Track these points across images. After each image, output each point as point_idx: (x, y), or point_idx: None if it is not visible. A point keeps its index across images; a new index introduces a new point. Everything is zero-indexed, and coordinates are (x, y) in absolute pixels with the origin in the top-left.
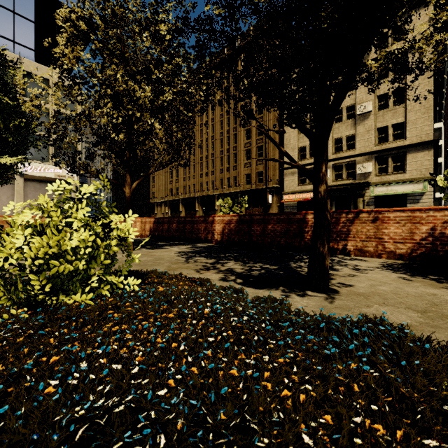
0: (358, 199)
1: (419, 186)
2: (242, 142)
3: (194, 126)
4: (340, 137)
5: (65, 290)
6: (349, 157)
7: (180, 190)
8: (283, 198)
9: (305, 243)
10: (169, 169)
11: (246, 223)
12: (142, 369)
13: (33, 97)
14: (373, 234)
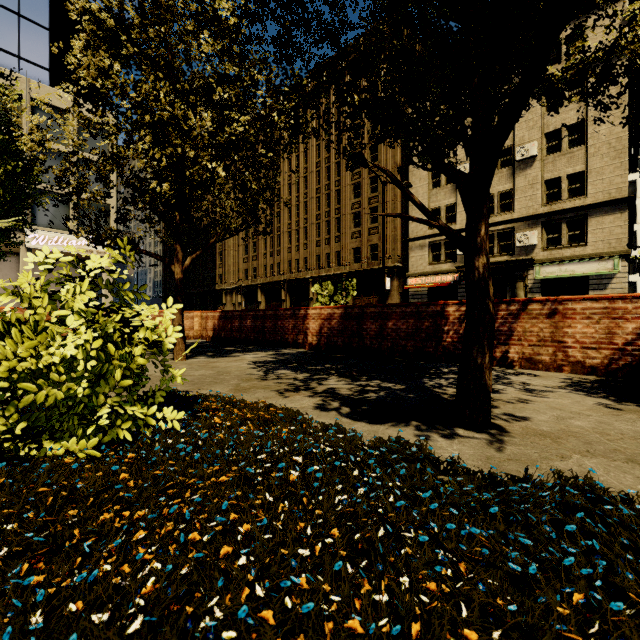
0: (516, 284)
1: (607, 265)
2: (348, 202)
3: (277, 173)
4: (491, 194)
5: (51, 432)
6: (504, 223)
7: (259, 271)
8: (408, 282)
9: (444, 348)
10: (242, 241)
11: (354, 319)
12: (152, 620)
13: (34, 128)
14: (549, 335)
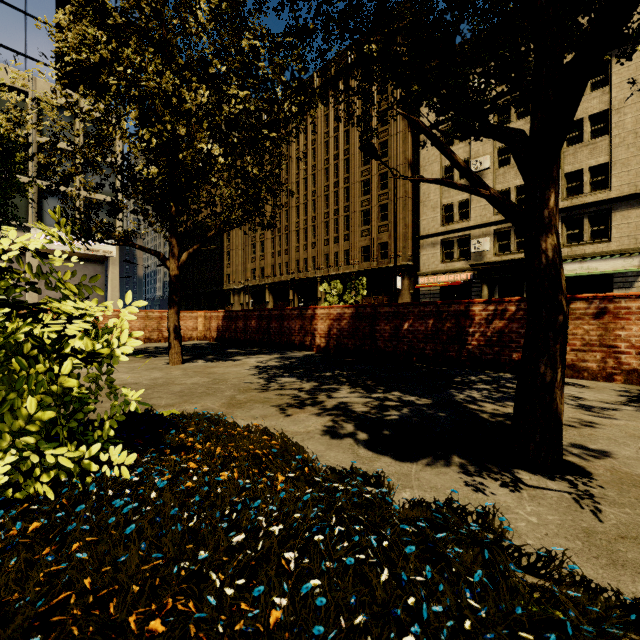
0: None
1: (633, 262)
2: (357, 199)
3: (281, 157)
4: (507, 188)
5: None
6: None
7: (267, 270)
8: (419, 281)
9: (469, 352)
10: (250, 240)
11: (366, 319)
12: None
13: (11, 107)
14: (597, 338)
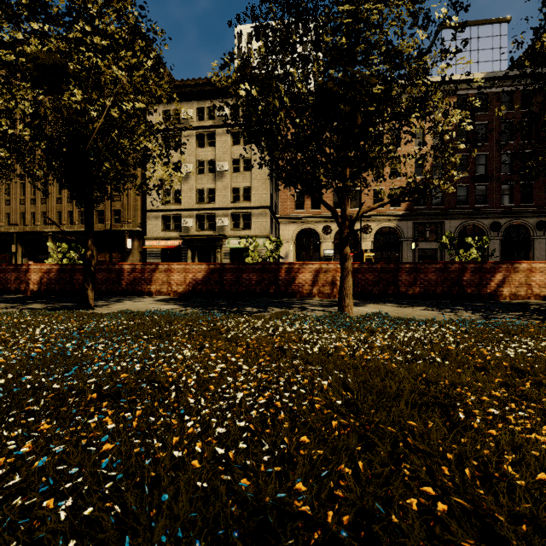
0: (216, 250)
1: (260, 242)
2: None
3: None
4: (203, 188)
5: None
6: (210, 210)
7: None
8: (146, 244)
9: (122, 288)
10: None
11: (68, 272)
12: None
13: None
14: (166, 280)
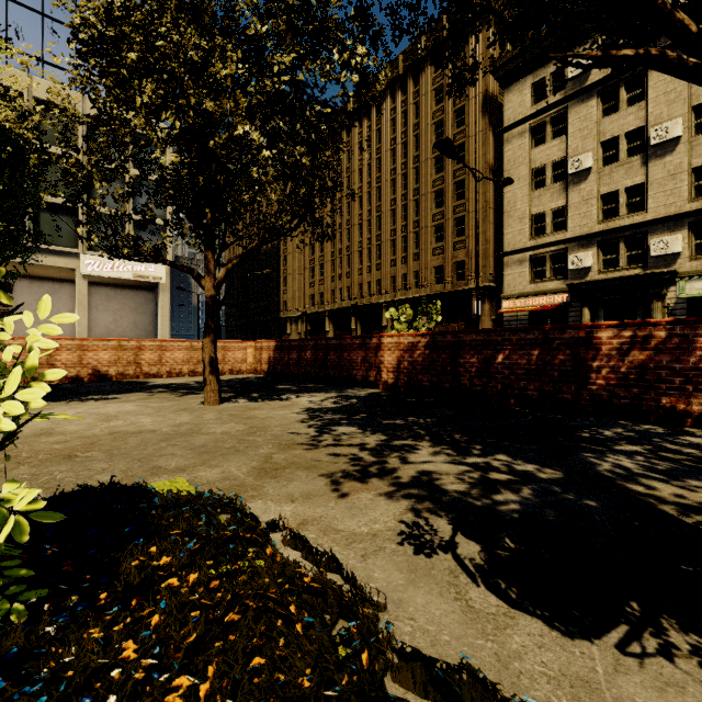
0: (652, 305)
1: None
2: (428, 213)
3: (338, 144)
4: (614, 191)
5: None
6: (633, 227)
7: (327, 296)
8: (503, 306)
9: (592, 395)
10: (308, 263)
11: (446, 350)
12: None
13: (15, 95)
14: None
